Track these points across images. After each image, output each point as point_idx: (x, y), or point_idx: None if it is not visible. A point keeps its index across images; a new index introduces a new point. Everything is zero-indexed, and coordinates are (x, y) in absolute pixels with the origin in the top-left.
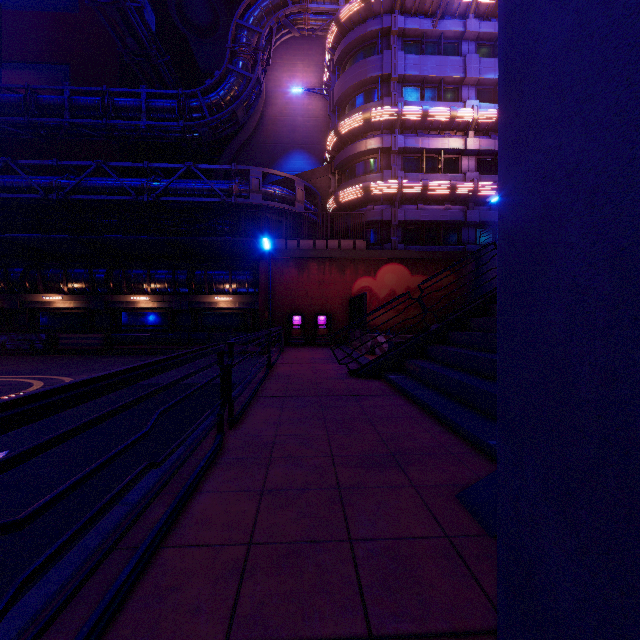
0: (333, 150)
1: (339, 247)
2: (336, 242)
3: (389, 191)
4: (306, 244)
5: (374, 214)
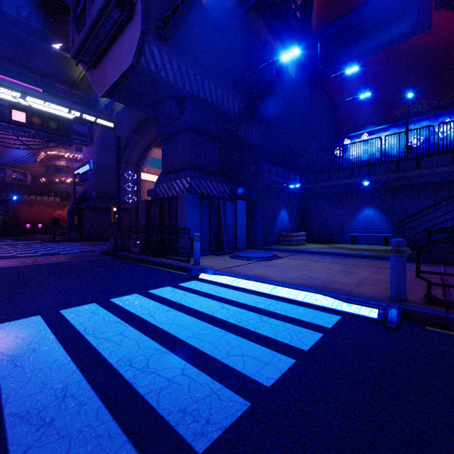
0: (44, 157)
1: (48, 199)
2: (47, 197)
3: (70, 182)
4: (33, 197)
5: (63, 188)
